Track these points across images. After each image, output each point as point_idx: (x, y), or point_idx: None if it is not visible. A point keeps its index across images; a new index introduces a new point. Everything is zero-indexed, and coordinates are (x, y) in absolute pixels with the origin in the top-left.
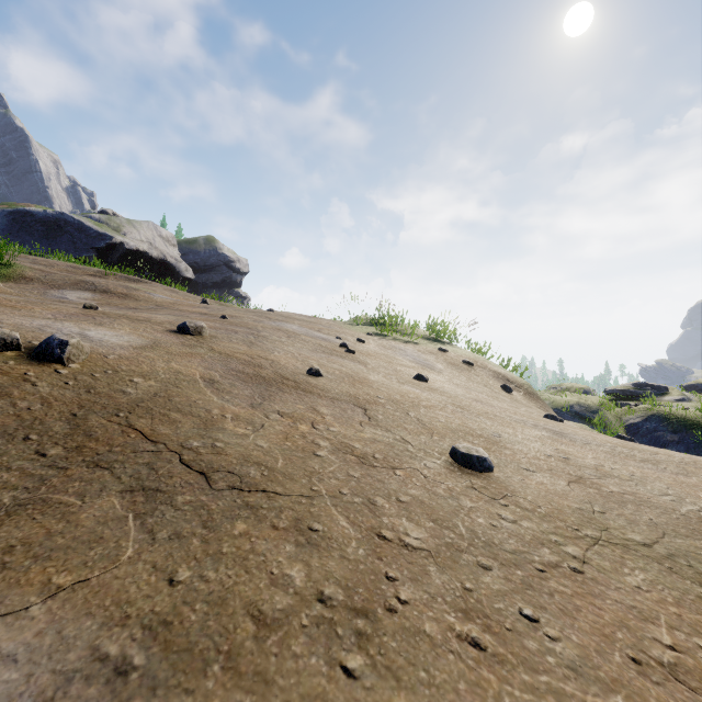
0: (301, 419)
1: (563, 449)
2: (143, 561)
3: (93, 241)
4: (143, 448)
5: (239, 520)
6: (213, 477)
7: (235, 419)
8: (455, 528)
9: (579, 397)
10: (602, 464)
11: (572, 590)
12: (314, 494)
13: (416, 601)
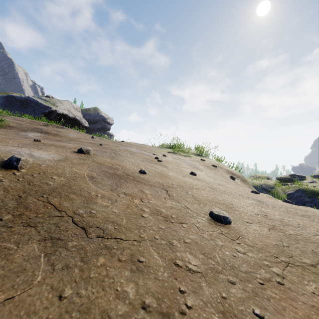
0: (135, 196)
1: (263, 210)
2: (46, 283)
3: (43, 110)
4: (54, 214)
5: (101, 256)
6: (89, 230)
7: (102, 197)
8: (214, 258)
9: (265, 181)
10: (283, 218)
11: (279, 296)
12: (141, 239)
13: (196, 306)
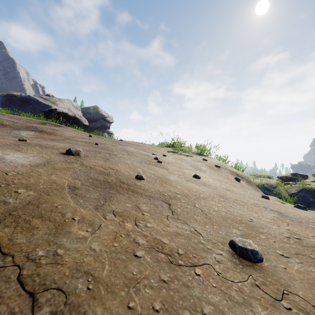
0: (127, 217)
1: (291, 229)
2: None
3: (43, 108)
4: None
5: None
6: (40, 300)
7: (80, 221)
8: None
9: (266, 180)
10: None
11: None
12: (130, 314)
13: None
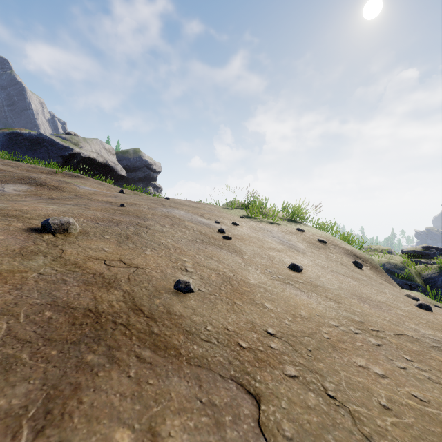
0: None
1: None
2: None
3: (60, 152)
4: None
5: None
6: None
7: None
8: None
9: (386, 256)
10: None
11: None
12: None
13: None
